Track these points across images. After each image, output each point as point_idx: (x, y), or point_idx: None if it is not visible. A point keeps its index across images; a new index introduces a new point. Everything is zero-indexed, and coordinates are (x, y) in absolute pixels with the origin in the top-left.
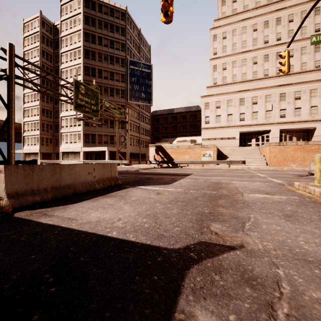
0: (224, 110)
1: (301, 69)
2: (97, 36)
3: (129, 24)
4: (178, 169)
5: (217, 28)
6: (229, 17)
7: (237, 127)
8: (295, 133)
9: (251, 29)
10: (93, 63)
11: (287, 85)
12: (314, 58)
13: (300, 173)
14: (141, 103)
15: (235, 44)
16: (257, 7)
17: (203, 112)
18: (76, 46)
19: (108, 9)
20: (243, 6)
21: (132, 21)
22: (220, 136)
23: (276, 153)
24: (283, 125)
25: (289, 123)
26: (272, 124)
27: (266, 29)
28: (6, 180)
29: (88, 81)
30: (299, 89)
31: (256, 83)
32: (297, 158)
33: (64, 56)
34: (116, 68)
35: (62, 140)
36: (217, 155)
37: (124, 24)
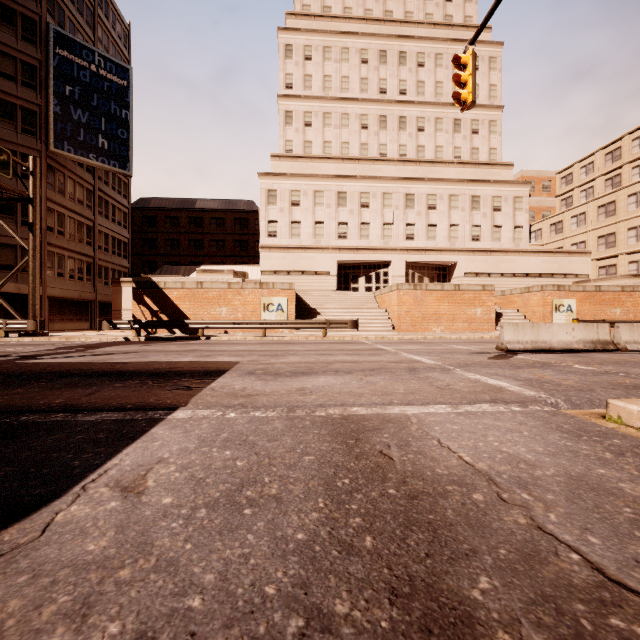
0: (308, 212)
1: (435, 157)
2: None
3: None
4: (196, 346)
5: (294, 33)
6: (317, 19)
7: (333, 250)
8: (428, 271)
9: (357, 57)
10: None
11: (417, 180)
12: (453, 143)
13: (480, 349)
14: (95, 161)
15: (330, 79)
16: (367, 18)
17: (263, 209)
18: None
19: None
20: (342, 7)
21: None
22: (301, 267)
23: (410, 306)
24: (411, 253)
25: (420, 251)
26: (393, 250)
27: (383, 67)
28: None
29: None
30: (434, 190)
31: (367, 166)
32: (444, 316)
33: None
34: (3, 39)
35: None
36: (297, 308)
37: None
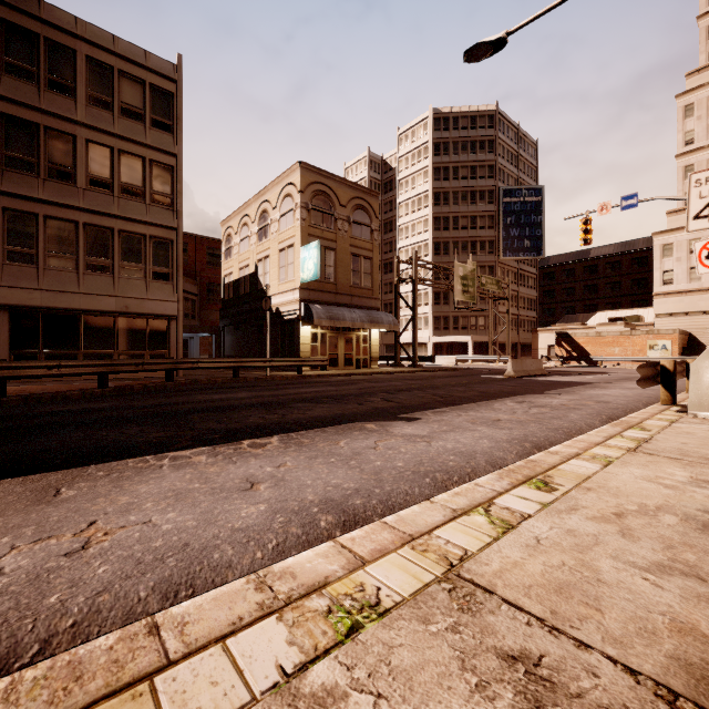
0: None
1: None
2: (451, 168)
3: (501, 129)
4: (599, 369)
5: (695, 91)
6: None
7: None
8: None
9: None
10: (445, 211)
11: None
12: None
13: None
14: (522, 257)
15: None
16: None
17: (657, 262)
18: (422, 191)
19: (468, 119)
20: None
21: (505, 120)
22: (701, 307)
23: None
24: None
25: None
26: None
27: None
28: (512, 365)
29: (438, 238)
30: None
31: None
32: None
33: (403, 207)
34: (480, 209)
35: (401, 327)
36: (684, 347)
37: (493, 134)
